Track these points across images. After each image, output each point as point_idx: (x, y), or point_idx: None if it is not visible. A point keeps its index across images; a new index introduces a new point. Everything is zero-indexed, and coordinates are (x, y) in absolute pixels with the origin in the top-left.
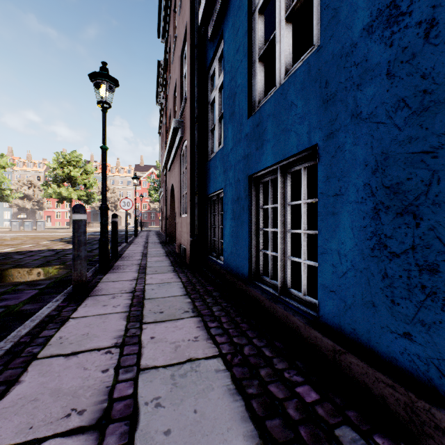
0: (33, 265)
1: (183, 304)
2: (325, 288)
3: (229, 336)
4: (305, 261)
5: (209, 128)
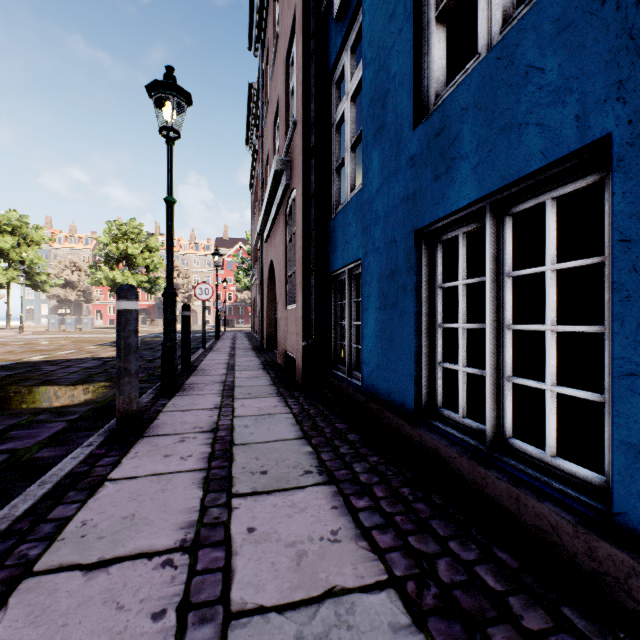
0: (67, 382)
1: (301, 456)
2: (636, 452)
3: (398, 531)
4: (556, 388)
5: (333, 166)
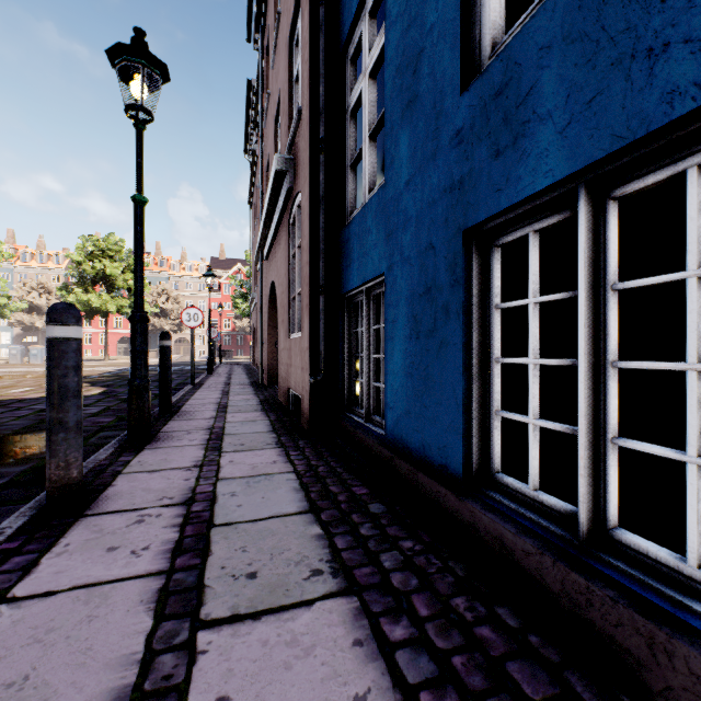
0: (9, 430)
1: (306, 543)
2: None
3: (461, 692)
4: None
5: (347, 162)
